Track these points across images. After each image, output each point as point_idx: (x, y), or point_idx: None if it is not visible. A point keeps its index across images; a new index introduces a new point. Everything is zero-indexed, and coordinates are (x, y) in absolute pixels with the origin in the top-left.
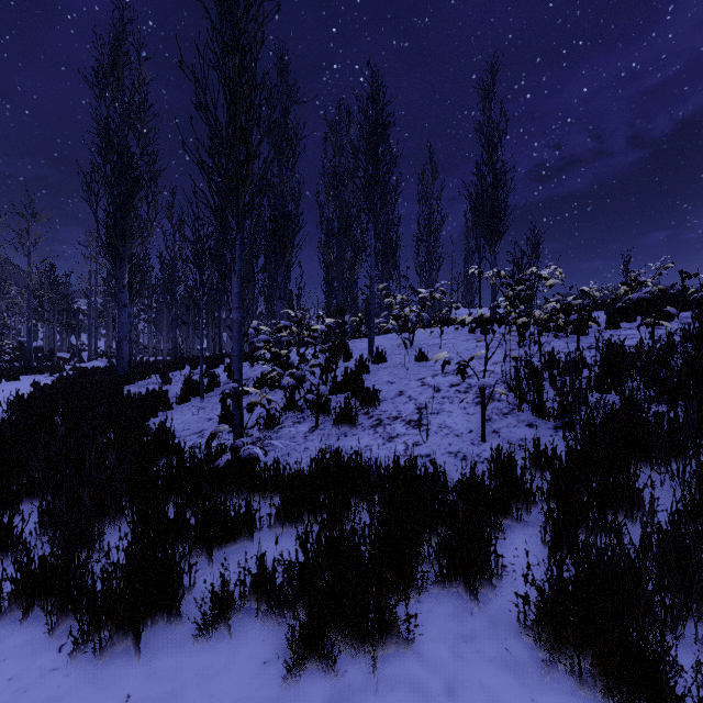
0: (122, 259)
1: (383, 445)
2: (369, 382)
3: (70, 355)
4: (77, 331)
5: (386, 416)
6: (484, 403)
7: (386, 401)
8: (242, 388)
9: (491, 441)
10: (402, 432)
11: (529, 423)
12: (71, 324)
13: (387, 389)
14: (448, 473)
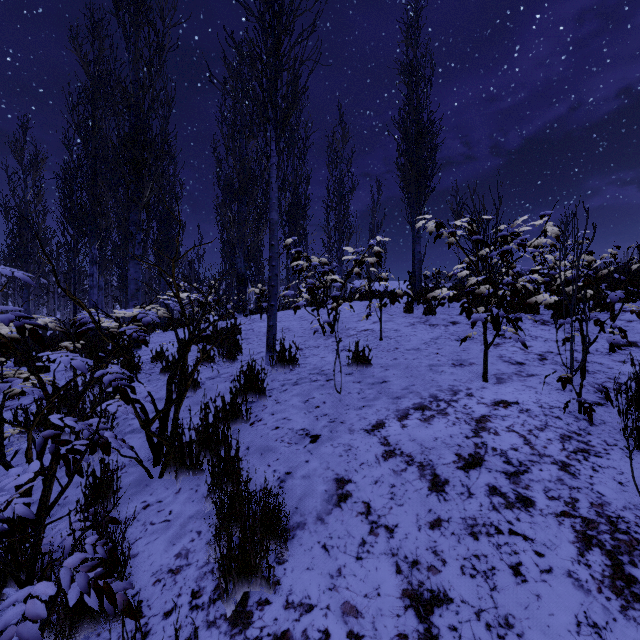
0: None
1: None
2: (262, 432)
3: None
4: None
5: None
6: None
7: (302, 533)
8: None
9: None
10: None
11: None
12: None
13: (303, 467)
14: None
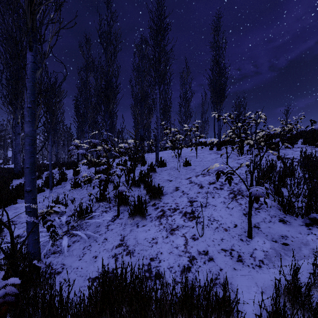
0: (17, 108)
1: (167, 238)
2: (156, 180)
3: (3, 161)
4: (5, 148)
5: (167, 208)
6: (251, 206)
7: (167, 195)
8: (36, 197)
9: (256, 237)
10: (181, 224)
11: (281, 218)
12: (0, 145)
13: (167, 185)
14: (231, 282)
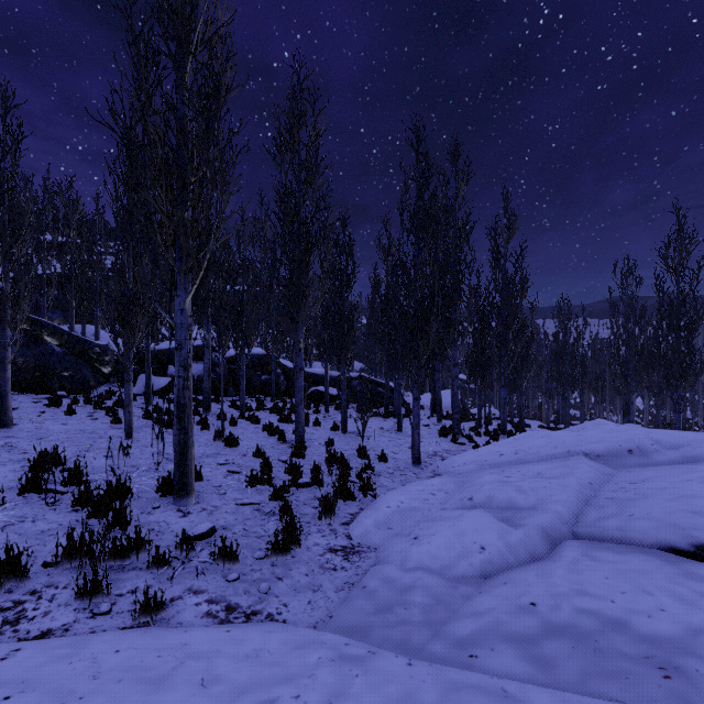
0: None
1: None
2: None
3: None
4: None
5: None
6: None
7: None
8: None
9: None
10: None
11: None
12: None
13: None
14: None
